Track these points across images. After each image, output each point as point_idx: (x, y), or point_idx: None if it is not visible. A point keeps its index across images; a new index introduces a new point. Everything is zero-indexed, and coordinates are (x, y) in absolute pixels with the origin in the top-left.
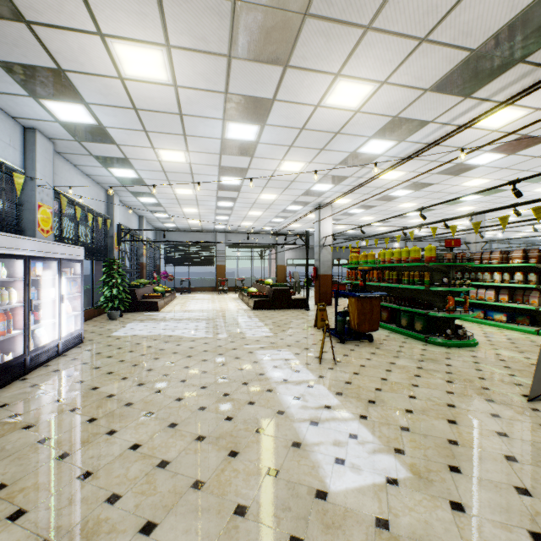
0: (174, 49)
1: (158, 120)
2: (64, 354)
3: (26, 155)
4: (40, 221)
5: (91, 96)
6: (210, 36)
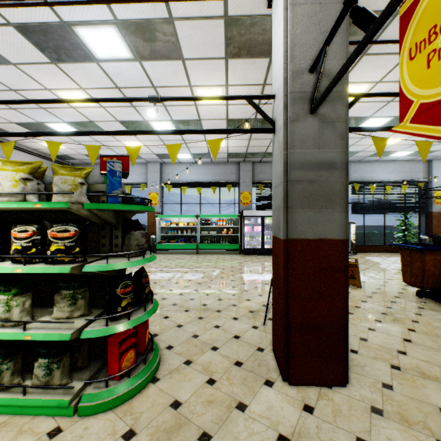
0: None
1: None
2: None
3: None
4: None
5: None
6: None
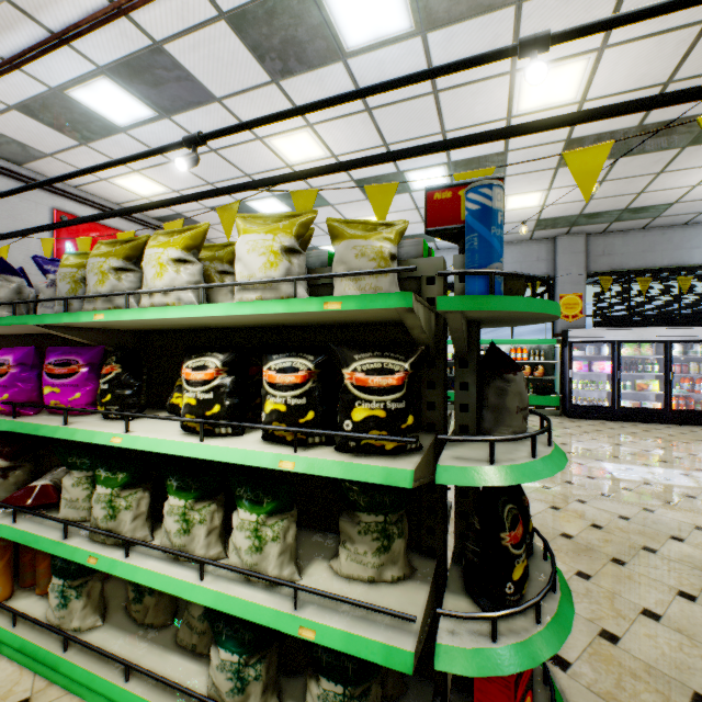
0: None
1: None
2: None
3: None
4: None
5: None
6: None
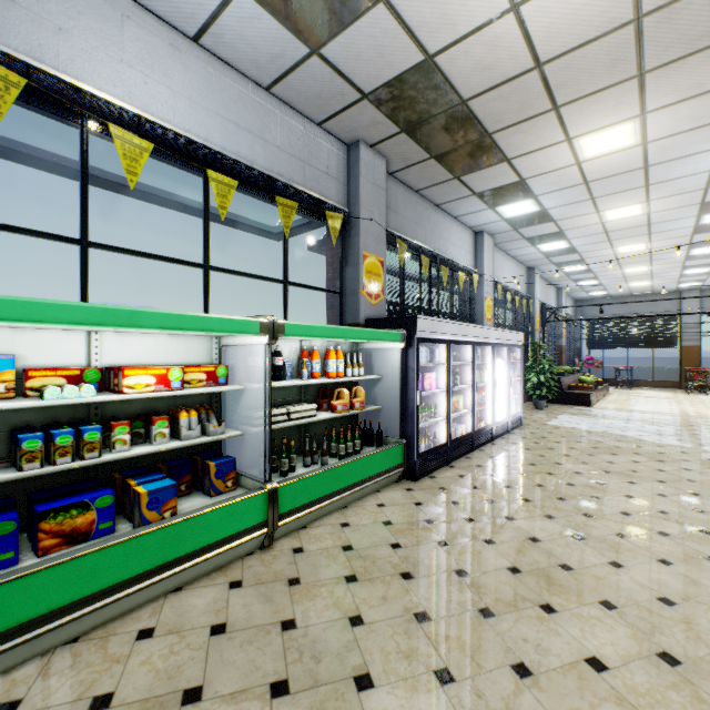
0: (650, 113)
1: (611, 183)
2: (511, 432)
3: (476, 256)
4: (485, 311)
5: (541, 189)
6: (707, 79)
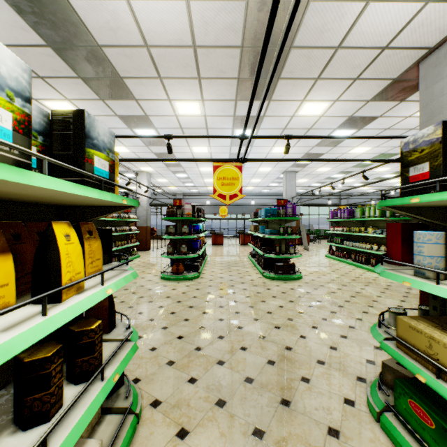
0: None
1: None
2: None
3: None
4: None
5: None
6: None
